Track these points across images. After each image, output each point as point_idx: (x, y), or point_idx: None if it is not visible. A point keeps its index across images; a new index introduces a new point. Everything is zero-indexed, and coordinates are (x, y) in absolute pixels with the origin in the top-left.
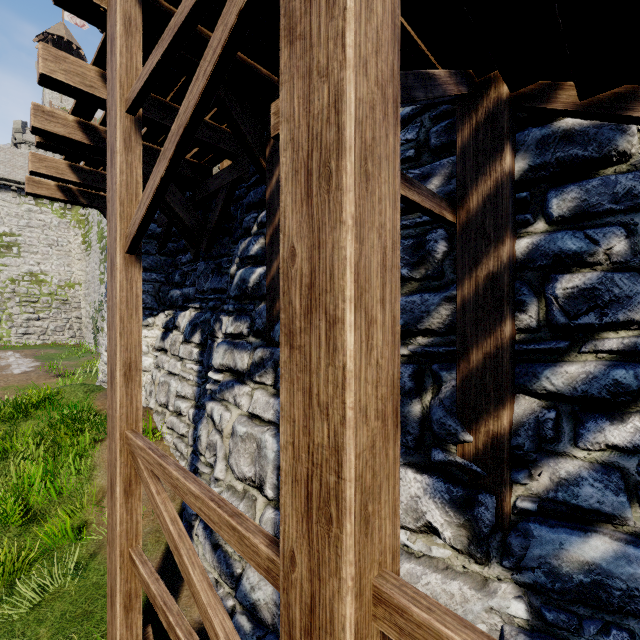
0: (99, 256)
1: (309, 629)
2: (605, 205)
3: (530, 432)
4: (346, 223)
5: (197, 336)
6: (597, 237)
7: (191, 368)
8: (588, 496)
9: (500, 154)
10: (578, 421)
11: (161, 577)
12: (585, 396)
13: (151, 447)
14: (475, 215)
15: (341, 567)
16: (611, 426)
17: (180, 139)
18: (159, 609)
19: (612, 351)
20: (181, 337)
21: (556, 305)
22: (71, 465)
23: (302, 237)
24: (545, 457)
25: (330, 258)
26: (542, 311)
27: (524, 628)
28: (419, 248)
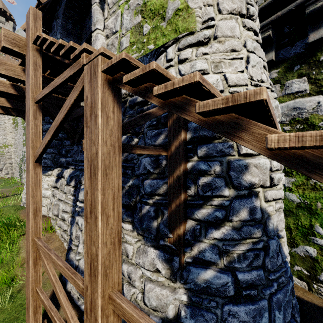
0: (22, 131)
1: (91, 309)
2: (214, 154)
3: (190, 234)
4: (99, 190)
5: (73, 182)
6: (211, 165)
7: (70, 198)
8: (207, 256)
9: (180, 133)
10: (206, 229)
11: (52, 298)
12: (207, 221)
13: (45, 245)
14: (173, 153)
15: (98, 289)
16: (215, 231)
17: (55, 129)
18: (48, 311)
19: (215, 205)
20: (65, 182)
21: (200, 188)
22: (7, 248)
23: (89, 189)
24: (196, 242)
25: (95, 198)
26: (196, 189)
27: (186, 304)
28: (157, 161)
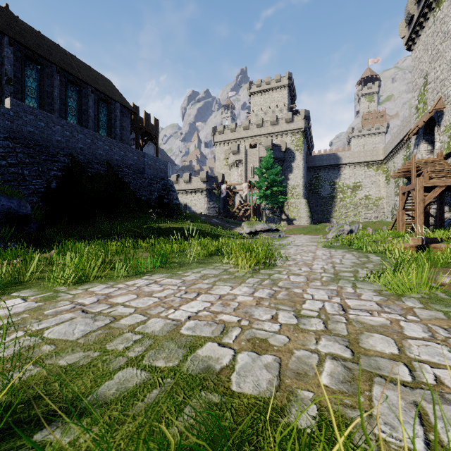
0: (394, 185)
1: None
2: None
3: None
4: None
5: None
6: None
7: None
8: None
9: None
10: None
11: None
12: None
13: None
14: None
15: None
16: None
17: None
18: None
19: None
20: None
21: None
22: None
23: None
24: None
25: None
26: None
27: None
28: None
